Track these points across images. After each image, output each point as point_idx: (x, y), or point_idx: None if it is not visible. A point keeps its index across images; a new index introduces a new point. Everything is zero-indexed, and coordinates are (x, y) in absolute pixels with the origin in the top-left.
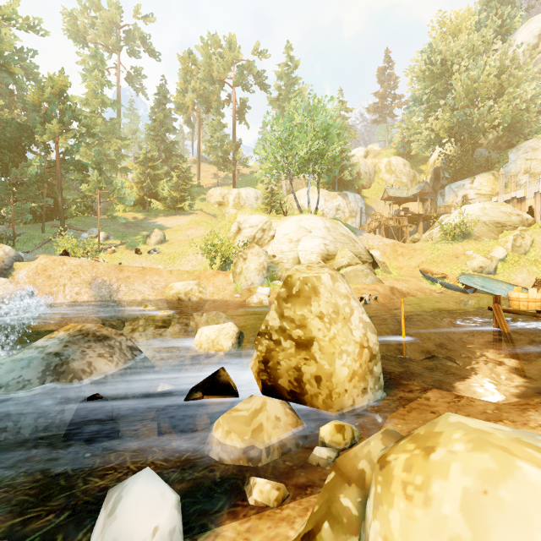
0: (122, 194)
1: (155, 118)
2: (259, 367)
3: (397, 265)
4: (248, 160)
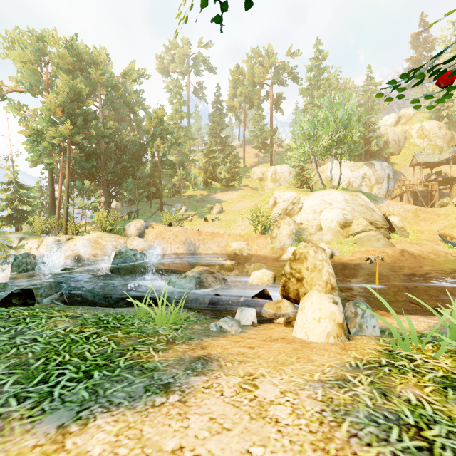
0: (196, 181)
1: (214, 121)
2: (281, 289)
3: (418, 229)
4: (282, 142)
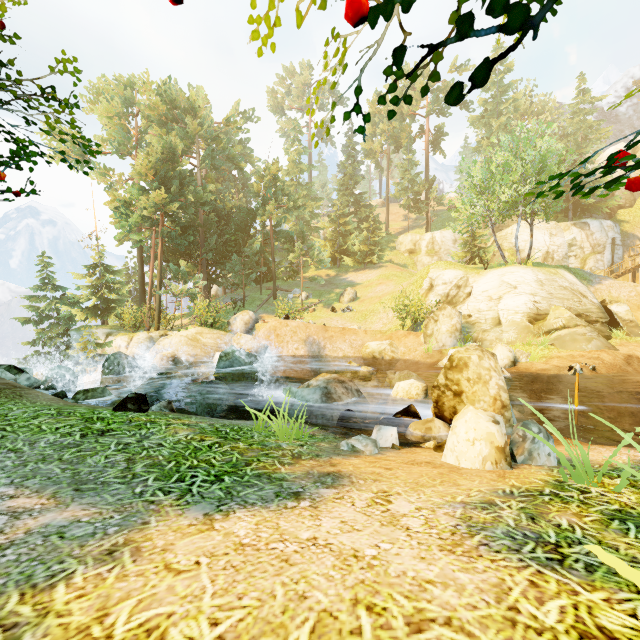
0: (320, 258)
1: (345, 173)
2: (433, 405)
3: None
4: (443, 197)
